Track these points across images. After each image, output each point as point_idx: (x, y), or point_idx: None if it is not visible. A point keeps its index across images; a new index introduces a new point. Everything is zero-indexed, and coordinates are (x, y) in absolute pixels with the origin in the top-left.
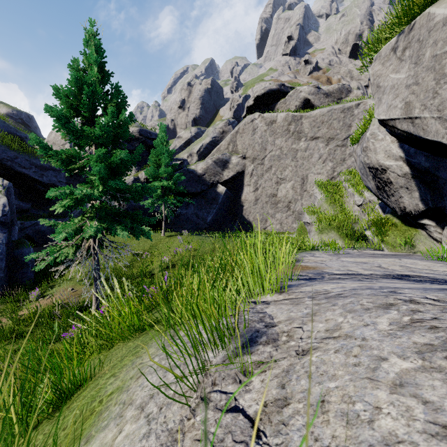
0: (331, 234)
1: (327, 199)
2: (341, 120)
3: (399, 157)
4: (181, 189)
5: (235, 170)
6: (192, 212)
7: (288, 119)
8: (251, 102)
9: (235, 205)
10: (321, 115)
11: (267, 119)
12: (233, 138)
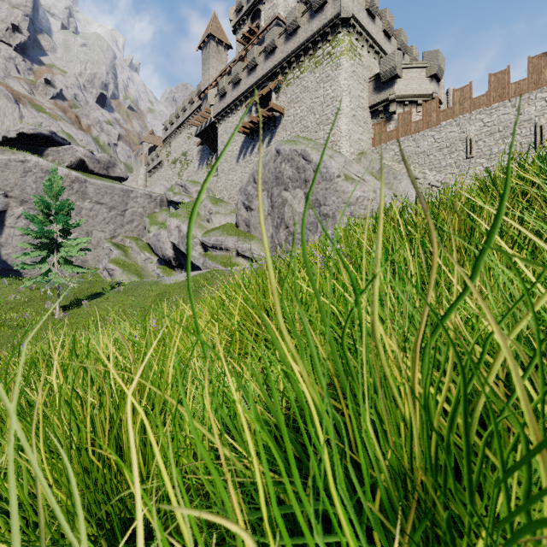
0: (133, 275)
1: (123, 254)
2: (121, 197)
3: (171, 247)
4: None
5: None
6: None
7: (72, 177)
8: (13, 134)
9: None
10: (105, 187)
11: (44, 166)
12: None
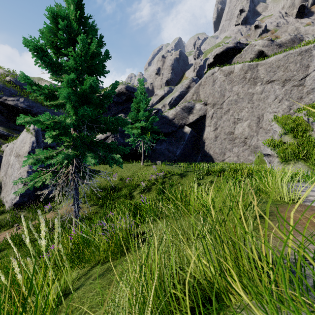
0: (298, 164)
1: (288, 132)
2: (298, 62)
3: None
4: (156, 129)
5: (198, 114)
6: (165, 148)
7: (245, 69)
8: (211, 60)
9: (198, 142)
10: (277, 61)
11: (225, 71)
12: (197, 90)
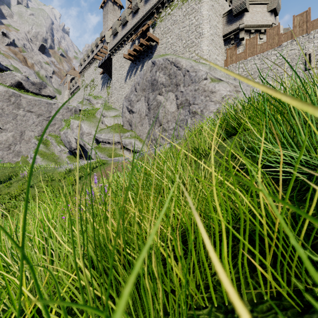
0: (50, 162)
1: (44, 147)
2: (46, 107)
3: (76, 142)
4: None
5: None
6: None
7: (10, 93)
8: None
9: None
10: (34, 100)
11: None
12: None
